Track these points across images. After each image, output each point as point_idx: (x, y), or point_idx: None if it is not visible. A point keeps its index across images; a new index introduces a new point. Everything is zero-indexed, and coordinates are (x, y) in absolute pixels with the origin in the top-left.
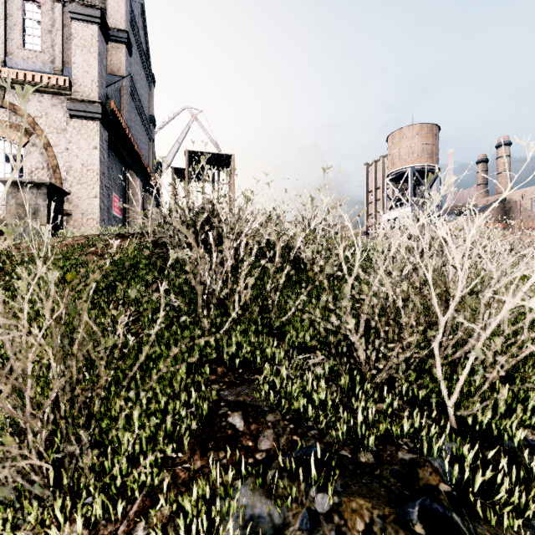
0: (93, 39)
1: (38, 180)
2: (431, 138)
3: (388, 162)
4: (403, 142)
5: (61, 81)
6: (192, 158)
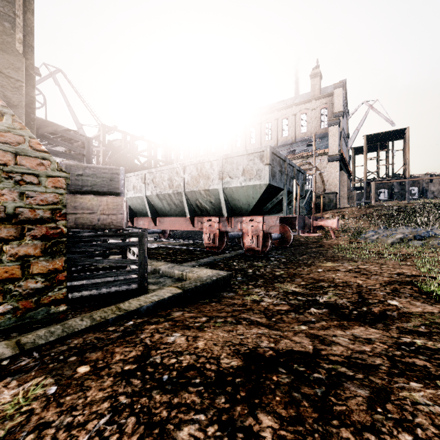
0: (336, 131)
1: (334, 192)
2: None
3: None
4: None
5: (325, 151)
6: (369, 138)
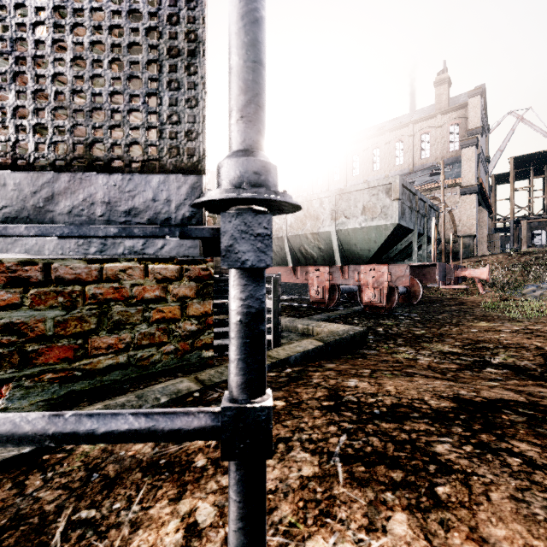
0: (472, 154)
1: (470, 234)
2: None
3: None
4: None
5: (457, 181)
6: (517, 162)
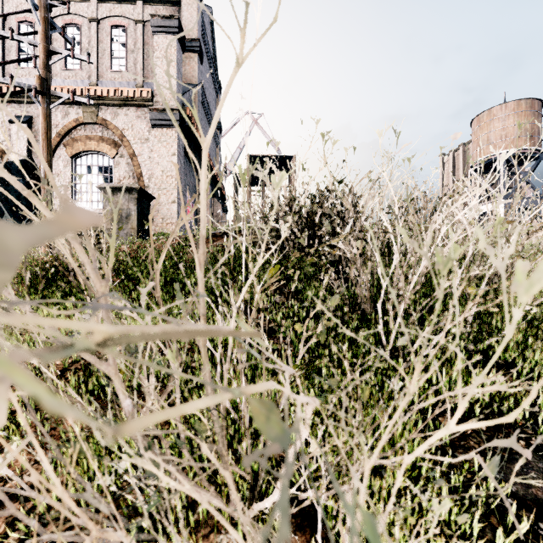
0: (171, 49)
1: (130, 186)
2: (532, 116)
3: (472, 150)
4: (493, 124)
5: (144, 93)
6: (253, 162)
